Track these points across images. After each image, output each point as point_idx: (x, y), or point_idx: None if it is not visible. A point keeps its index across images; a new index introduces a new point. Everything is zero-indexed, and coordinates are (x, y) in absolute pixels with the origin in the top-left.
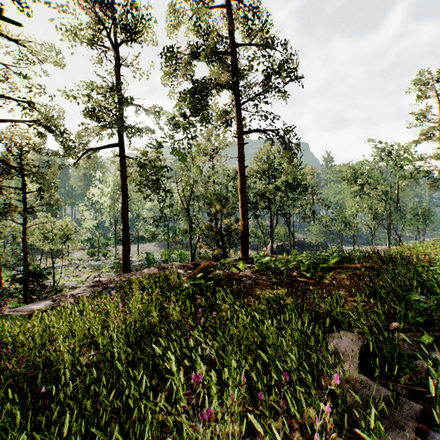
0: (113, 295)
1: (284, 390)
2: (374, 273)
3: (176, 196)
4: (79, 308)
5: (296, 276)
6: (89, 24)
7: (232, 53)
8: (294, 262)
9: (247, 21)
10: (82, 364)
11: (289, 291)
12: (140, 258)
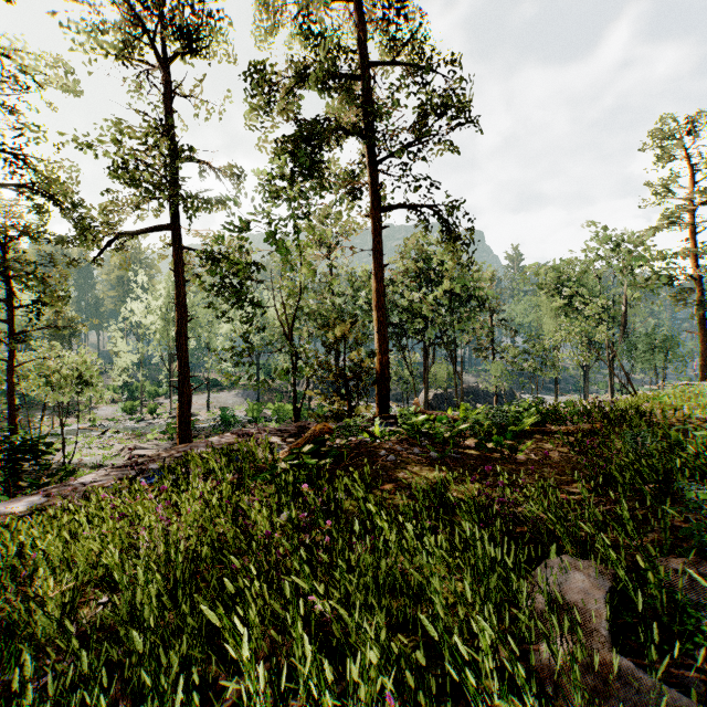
0: (155, 484)
1: (471, 702)
2: (600, 442)
3: (271, 315)
4: (90, 509)
5: (470, 446)
6: (122, 22)
7: (362, 78)
8: (467, 424)
9: (388, 25)
10: (69, 634)
11: (459, 474)
12: (211, 416)
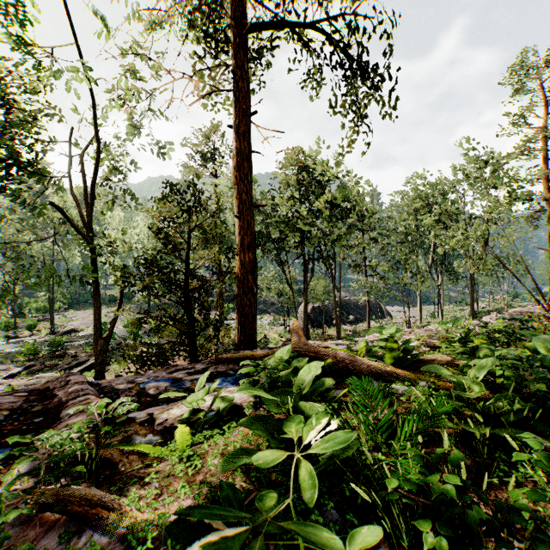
0: None
1: None
2: None
3: None
4: None
5: None
6: None
7: None
8: None
9: None
10: None
11: None
12: None
